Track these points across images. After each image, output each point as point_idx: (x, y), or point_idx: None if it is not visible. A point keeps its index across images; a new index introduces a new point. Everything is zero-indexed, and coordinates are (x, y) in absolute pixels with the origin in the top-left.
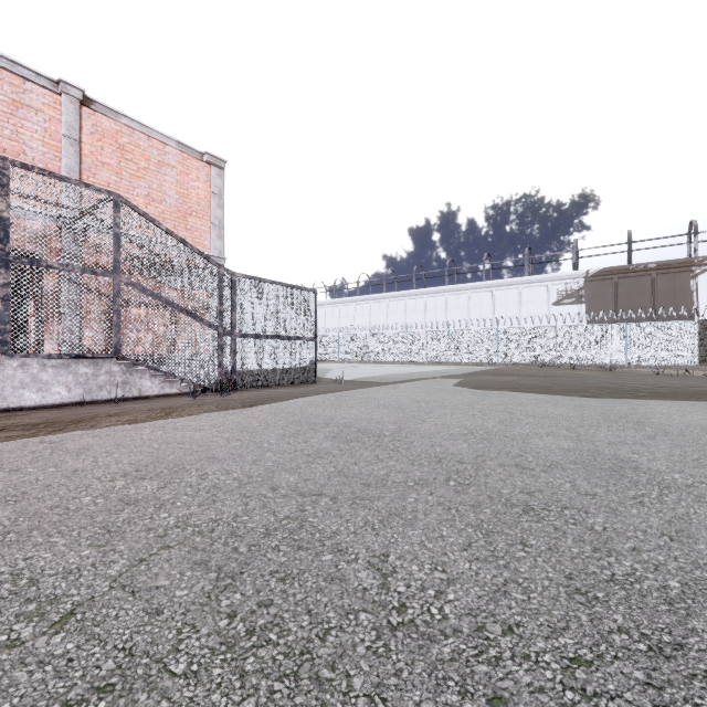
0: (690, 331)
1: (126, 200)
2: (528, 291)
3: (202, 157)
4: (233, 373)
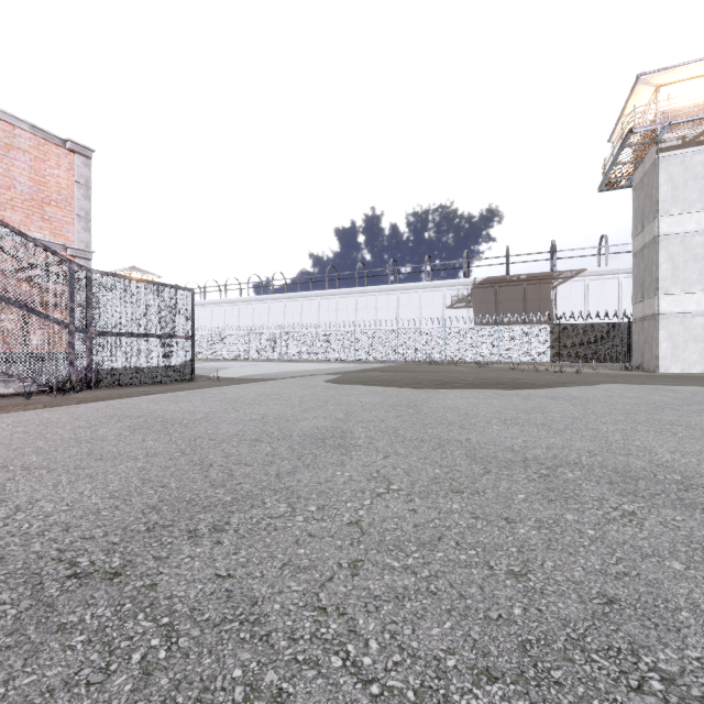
0: (545, 334)
1: None
2: (427, 295)
3: (64, 144)
4: (89, 372)
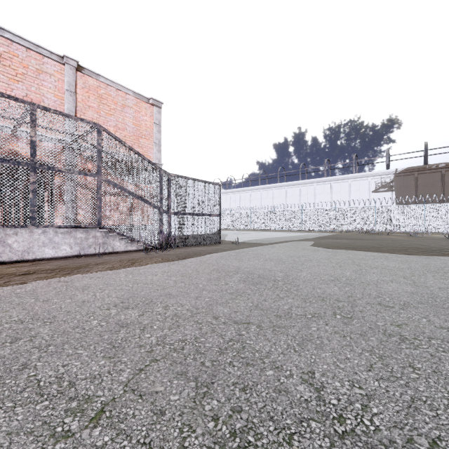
0: None
1: (105, 128)
2: (355, 183)
3: (148, 101)
4: (169, 237)
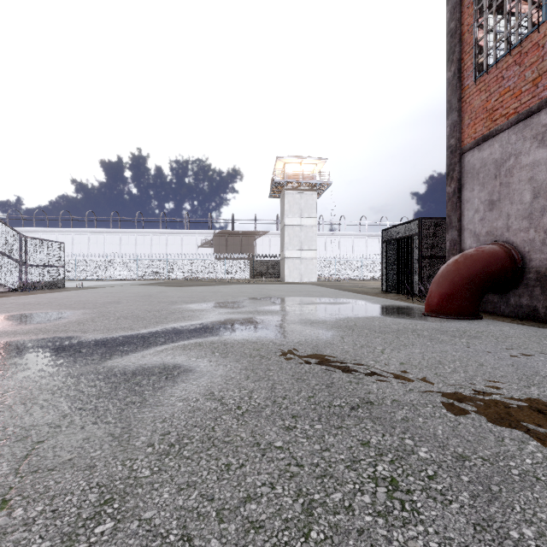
0: (247, 264)
1: None
2: (186, 238)
3: None
4: (26, 283)
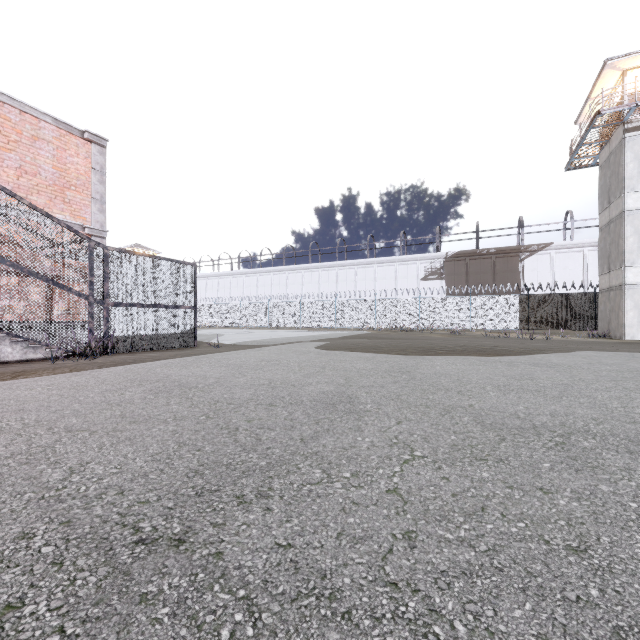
0: (514, 303)
1: None
2: (402, 268)
3: (82, 134)
4: (105, 339)
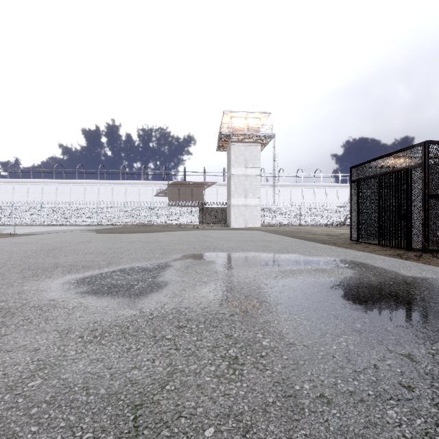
0: (197, 211)
1: None
2: (143, 188)
3: None
4: None
